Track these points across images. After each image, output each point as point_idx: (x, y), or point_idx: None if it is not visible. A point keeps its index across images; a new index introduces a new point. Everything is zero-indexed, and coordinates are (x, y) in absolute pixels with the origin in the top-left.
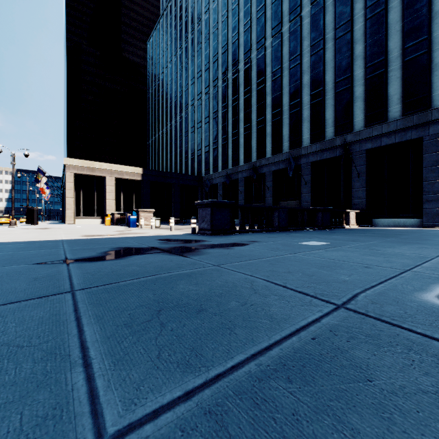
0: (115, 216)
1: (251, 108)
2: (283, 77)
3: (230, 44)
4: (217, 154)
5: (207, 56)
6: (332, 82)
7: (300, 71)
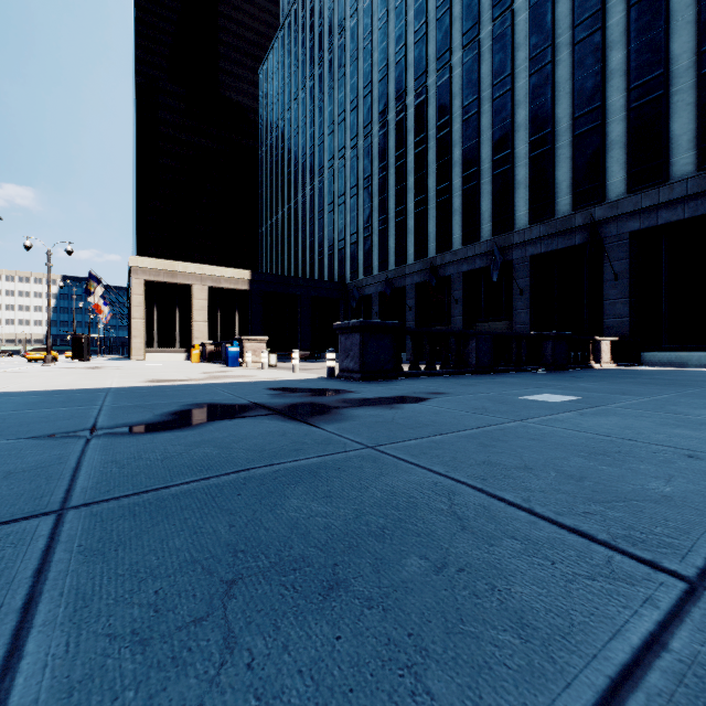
0: (207, 348)
1: (427, 169)
2: (482, 115)
3: (391, 64)
4: (370, 247)
5: (354, 87)
6: (567, 119)
7: (510, 103)
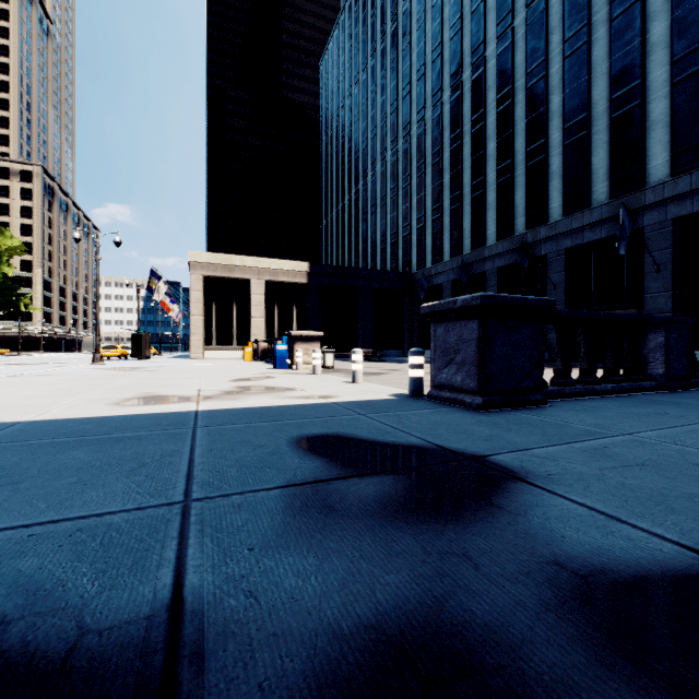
0: (260, 345)
1: (513, 128)
2: (593, 44)
3: (466, 15)
4: (440, 230)
5: (421, 53)
6: None
7: (640, 17)
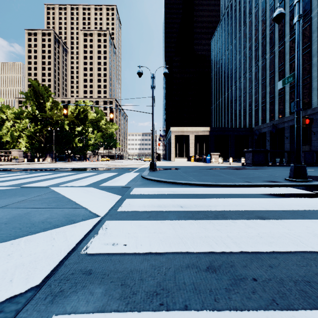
0: (196, 157)
1: None
2: None
3: (276, 24)
4: (264, 110)
5: (256, 39)
6: None
7: None
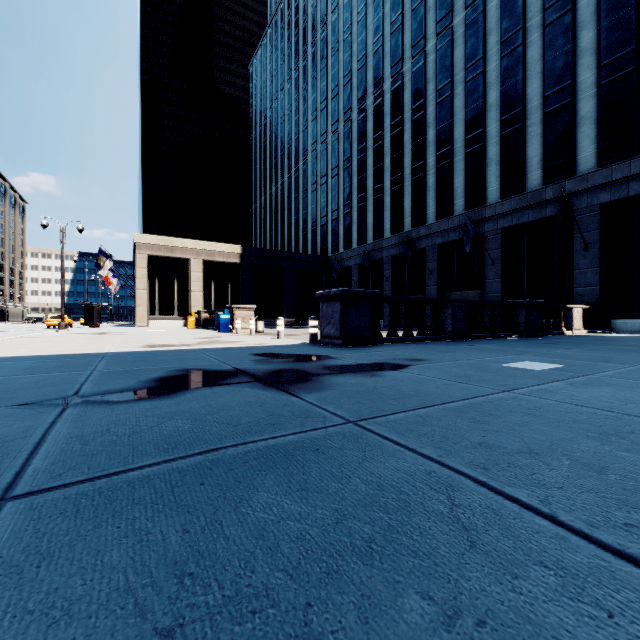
0: (202, 315)
1: (403, 149)
2: (455, 97)
3: (370, 54)
4: (350, 222)
5: (335, 76)
6: (538, 97)
7: (482, 85)
